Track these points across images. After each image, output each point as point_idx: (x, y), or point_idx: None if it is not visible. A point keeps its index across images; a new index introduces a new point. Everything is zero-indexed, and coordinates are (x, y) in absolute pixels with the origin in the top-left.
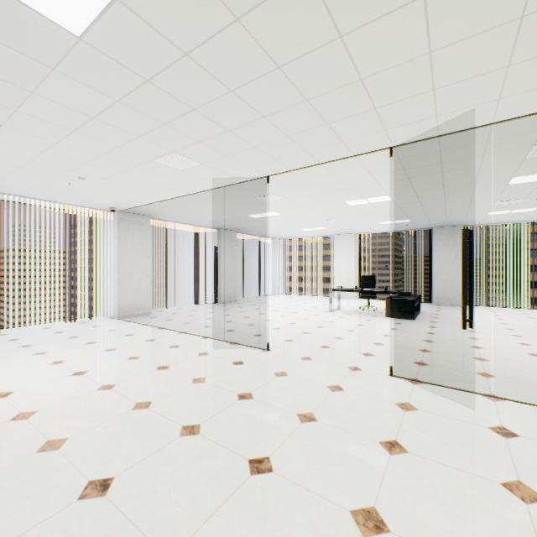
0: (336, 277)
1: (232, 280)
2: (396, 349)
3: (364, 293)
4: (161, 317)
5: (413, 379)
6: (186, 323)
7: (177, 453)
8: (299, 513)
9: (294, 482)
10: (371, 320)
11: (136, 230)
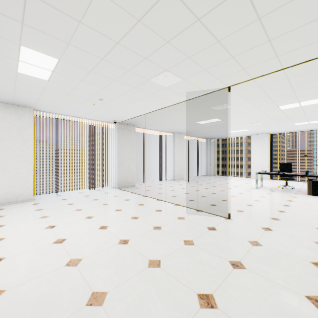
0: (252, 164)
1: (181, 165)
2: None
3: (282, 176)
4: (142, 188)
5: None
6: (159, 193)
7: None
8: None
9: None
10: (296, 196)
11: (127, 134)
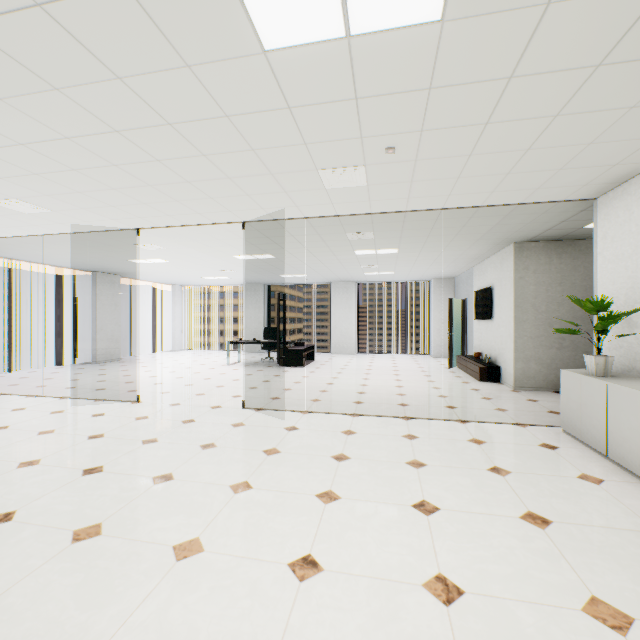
0: (245, 329)
1: (114, 335)
2: (265, 390)
3: (266, 345)
4: (1, 383)
5: (259, 409)
6: (40, 386)
7: (12, 477)
8: (115, 484)
9: (118, 473)
10: (264, 370)
11: None
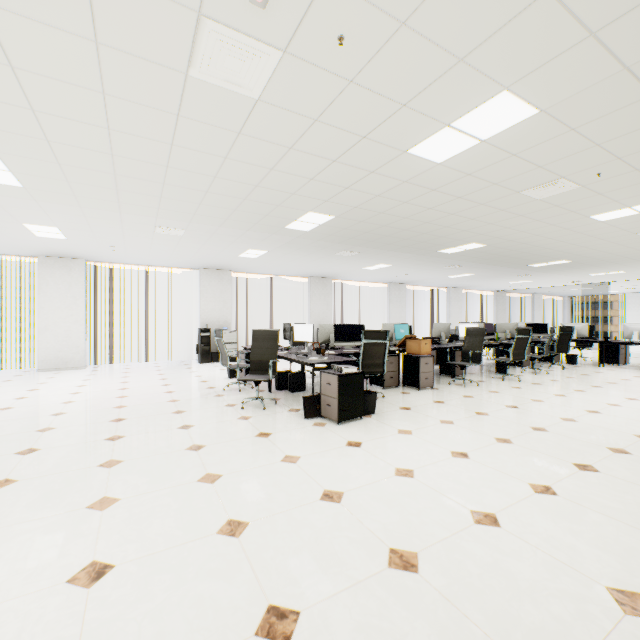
0: None
1: None
2: None
3: None
4: None
5: None
6: None
7: None
8: None
9: None
10: None
11: (501, 299)
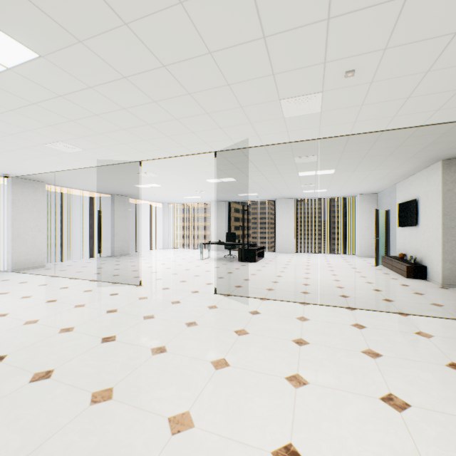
0: (212, 234)
1: (125, 237)
2: (230, 280)
3: (228, 245)
4: (56, 269)
5: (227, 294)
6: (79, 272)
7: (55, 340)
8: (123, 352)
9: (126, 342)
10: (227, 264)
11: (30, 194)
